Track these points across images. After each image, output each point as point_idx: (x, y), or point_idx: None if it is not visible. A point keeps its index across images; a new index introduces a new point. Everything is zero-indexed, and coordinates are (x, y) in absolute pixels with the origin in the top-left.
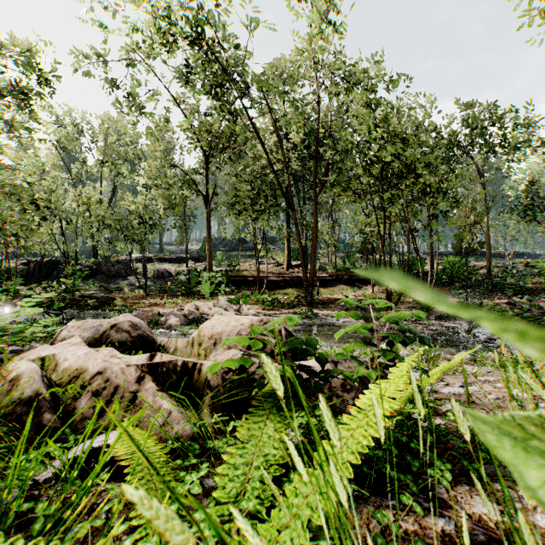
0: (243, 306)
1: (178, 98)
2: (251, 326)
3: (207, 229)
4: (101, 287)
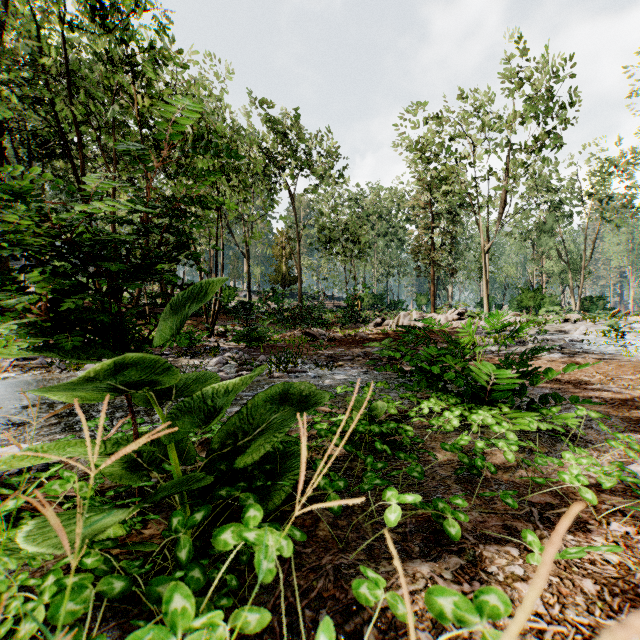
0: None
1: None
2: None
3: None
4: None
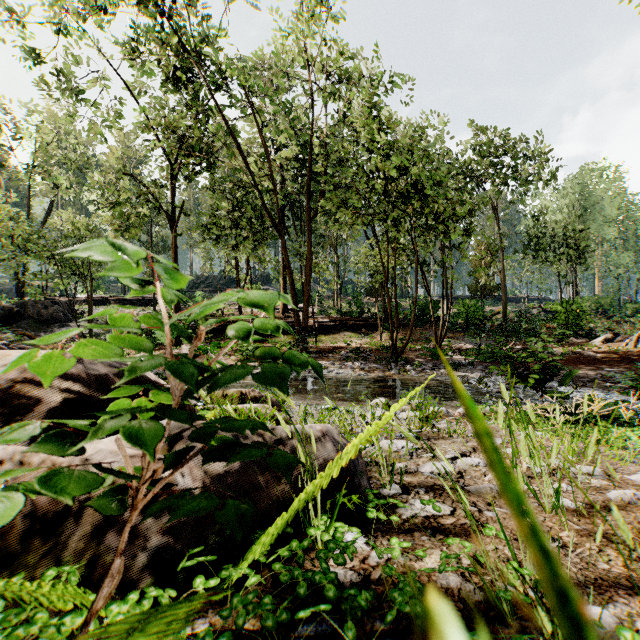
0: (213, 356)
1: (135, 87)
2: (26, 368)
3: (173, 259)
4: (26, 336)
